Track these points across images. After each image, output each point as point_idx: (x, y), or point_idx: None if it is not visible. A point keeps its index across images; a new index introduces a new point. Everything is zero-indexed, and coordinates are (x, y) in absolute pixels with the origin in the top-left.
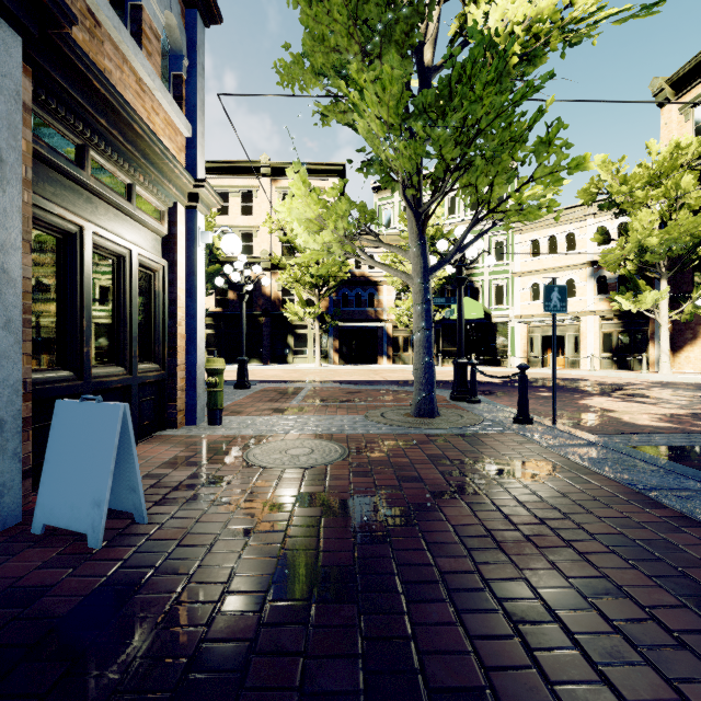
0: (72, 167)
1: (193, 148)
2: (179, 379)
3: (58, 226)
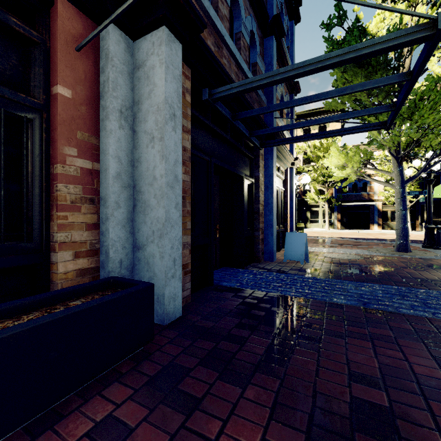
0: None
1: (292, 145)
2: (288, 231)
3: None
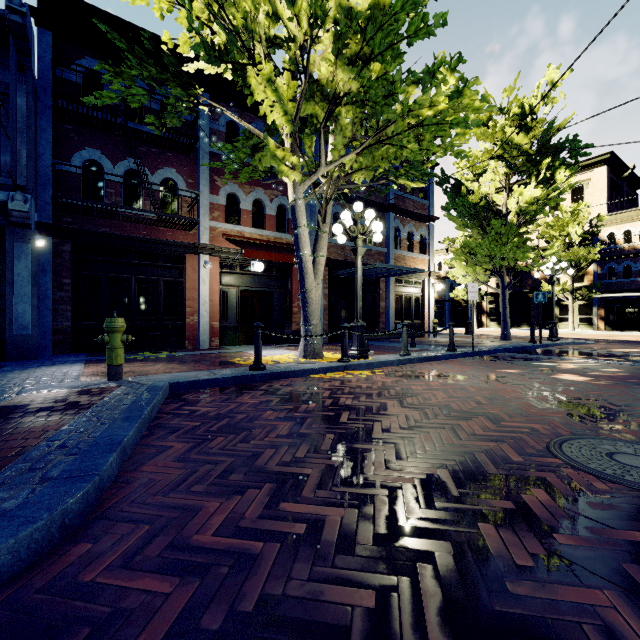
0: (401, 284)
1: (429, 262)
2: (425, 325)
3: (399, 295)
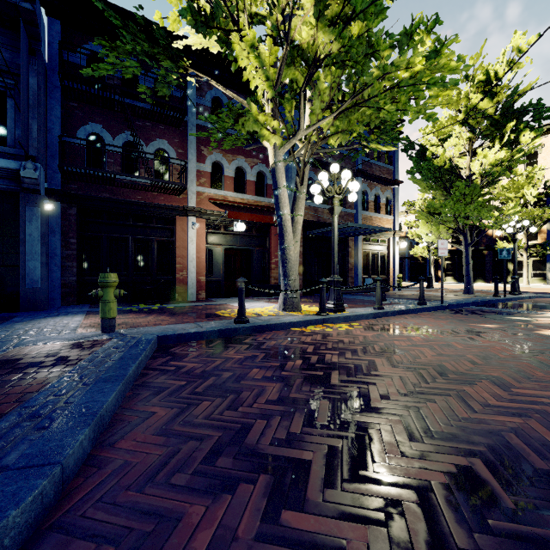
0: (368, 242)
1: (394, 222)
2: (390, 279)
3: (366, 253)
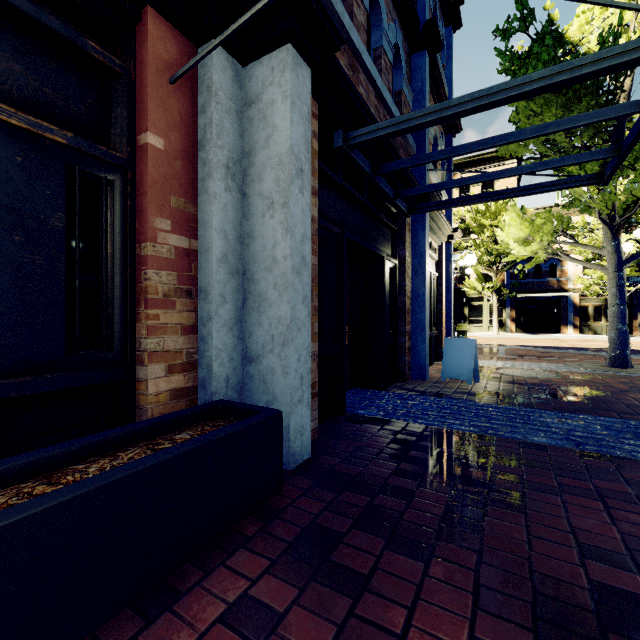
0: None
1: (449, 210)
2: (443, 335)
3: None
